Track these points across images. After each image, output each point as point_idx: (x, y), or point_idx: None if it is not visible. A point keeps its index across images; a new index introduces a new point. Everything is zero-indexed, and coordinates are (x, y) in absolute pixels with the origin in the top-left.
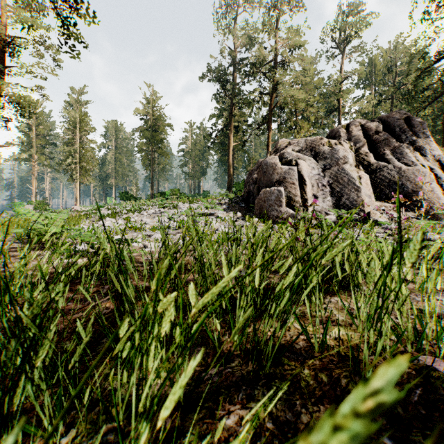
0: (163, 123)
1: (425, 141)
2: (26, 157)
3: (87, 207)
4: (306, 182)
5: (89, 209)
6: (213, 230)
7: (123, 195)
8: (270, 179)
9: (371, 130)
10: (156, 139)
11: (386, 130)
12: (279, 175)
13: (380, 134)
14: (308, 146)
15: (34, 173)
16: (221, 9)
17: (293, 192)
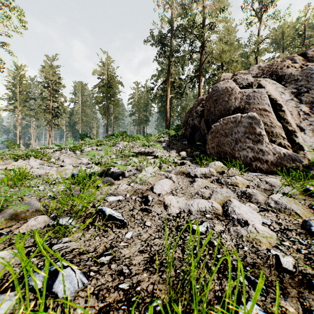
0: (115, 81)
1: None
2: (12, 108)
3: (38, 145)
4: (283, 108)
5: (39, 147)
6: (144, 189)
7: (82, 137)
8: (225, 107)
9: None
10: (110, 94)
11: None
12: (240, 100)
13: None
14: (265, 71)
15: (18, 121)
16: None
17: (267, 121)
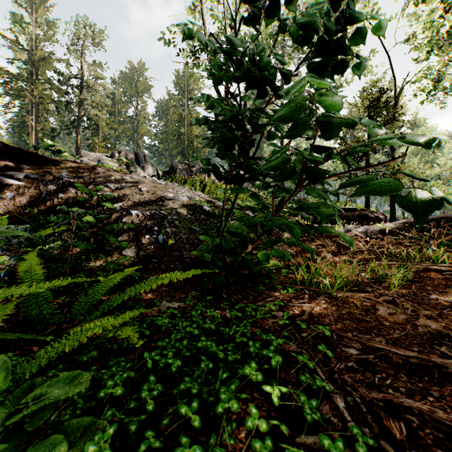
0: None
1: (147, 167)
2: None
3: None
4: None
5: None
6: None
7: None
8: None
9: (129, 157)
10: None
11: (137, 158)
12: None
13: (132, 160)
14: (97, 159)
15: None
16: (26, 3)
17: None
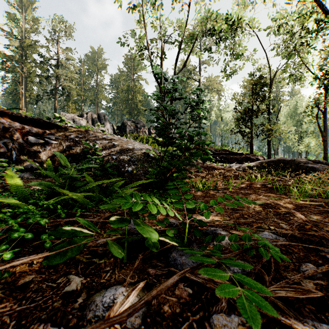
0: None
1: (106, 123)
2: None
3: None
4: None
5: None
6: None
7: None
8: None
9: (94, 116)
10: None
11: (99, 117)
12: None
13: (96, 118)
14: (72, 118)
15: None
16: (18, 6)
17: None
